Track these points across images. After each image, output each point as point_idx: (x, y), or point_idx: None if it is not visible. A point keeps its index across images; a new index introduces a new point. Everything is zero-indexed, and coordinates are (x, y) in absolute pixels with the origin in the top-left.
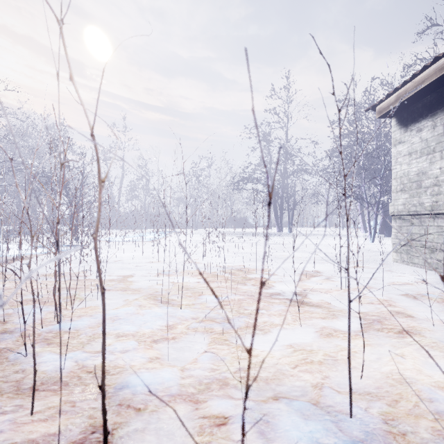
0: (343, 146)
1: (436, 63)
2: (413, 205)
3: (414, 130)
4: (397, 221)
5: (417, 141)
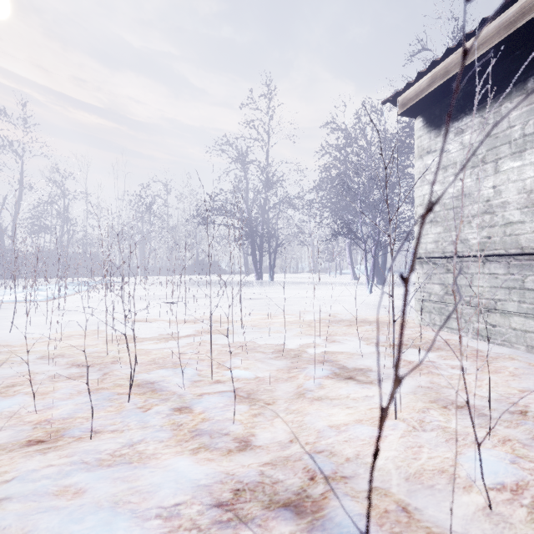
0: (332, 176)
1: (499, 17)
2: (450, 242)
3: (451, 133)
4: (425, 266)
5: (457, 148)
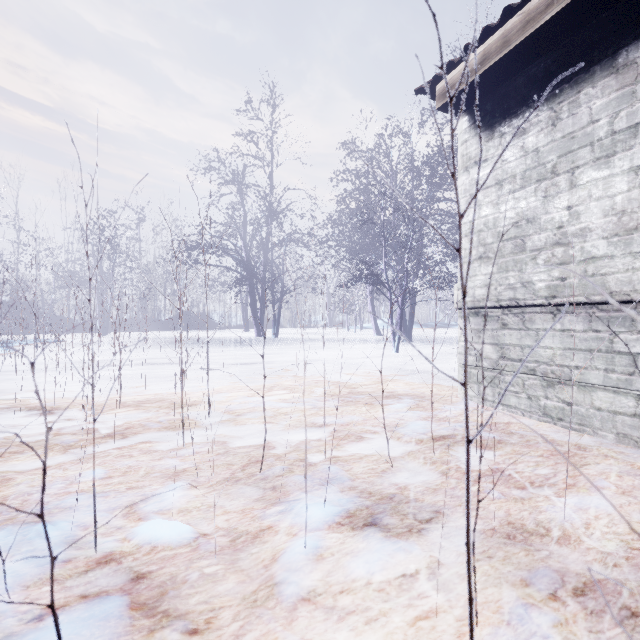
0: (350, 209)
1: None
2: (507, 286)
3: (509, 134)
4: (472, 320)
5: (517, 155)
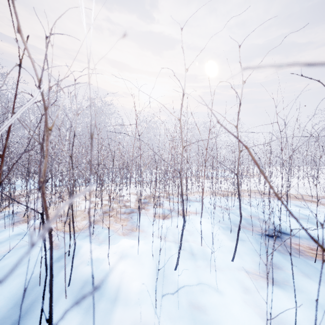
0: None
1: None
2: None
3: None
4: None
5: None
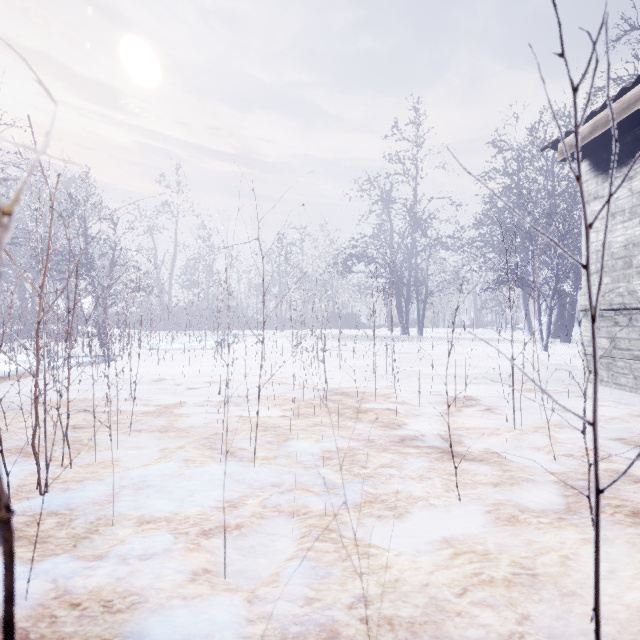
0: (498, 208)
1: None
2: (617, 294)
3: (619, 178)
4: None
5: (625, 194)
